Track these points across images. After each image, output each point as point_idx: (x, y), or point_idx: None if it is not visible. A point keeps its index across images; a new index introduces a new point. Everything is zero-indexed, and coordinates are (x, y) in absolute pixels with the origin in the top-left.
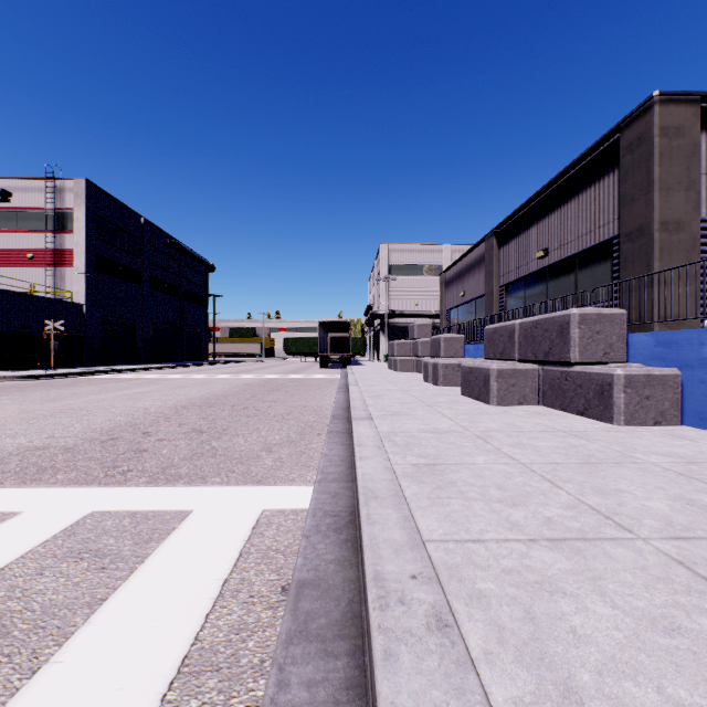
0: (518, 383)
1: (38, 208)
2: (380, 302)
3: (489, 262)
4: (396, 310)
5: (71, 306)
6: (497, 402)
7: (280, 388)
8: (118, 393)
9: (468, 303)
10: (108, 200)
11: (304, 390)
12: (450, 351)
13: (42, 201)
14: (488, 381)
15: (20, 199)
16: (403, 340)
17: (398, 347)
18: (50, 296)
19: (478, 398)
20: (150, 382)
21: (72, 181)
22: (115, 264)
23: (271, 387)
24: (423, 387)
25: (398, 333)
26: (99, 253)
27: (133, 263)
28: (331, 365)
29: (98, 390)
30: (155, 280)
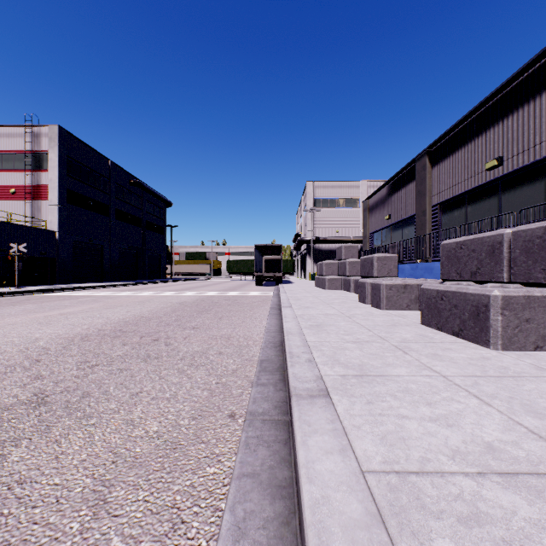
0: (535, 318)
1: (19, 150)
2: (306, 230)
3: (421, 182)
4: (320, 237)
5: (44, 233)
6: (503, 345)
7: (211, 308)
8: (42, 314)
9: (394, 225)
10: (79, 144)
11: (235, 311)
12: (383, 271)
13: (22, 145)
14: (485, 313)
15: (4, 143)
16: (331, 261)
17: (326, 267)
18: (29, 225)
19: (460, 334)
20: (93, 300)
21: (47, 128)
22: (85, 198)
23: (203, 306)
24: (364, 310)
25: (321, 255)
26: (71, 188)
27: (101, 198)
28: (266, 282)
29: (30, 310)
30: (120, 212)
